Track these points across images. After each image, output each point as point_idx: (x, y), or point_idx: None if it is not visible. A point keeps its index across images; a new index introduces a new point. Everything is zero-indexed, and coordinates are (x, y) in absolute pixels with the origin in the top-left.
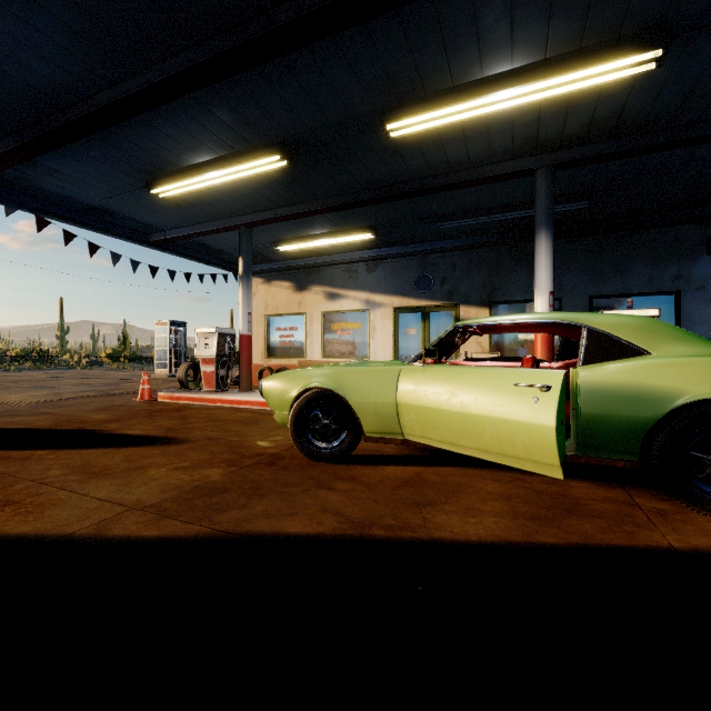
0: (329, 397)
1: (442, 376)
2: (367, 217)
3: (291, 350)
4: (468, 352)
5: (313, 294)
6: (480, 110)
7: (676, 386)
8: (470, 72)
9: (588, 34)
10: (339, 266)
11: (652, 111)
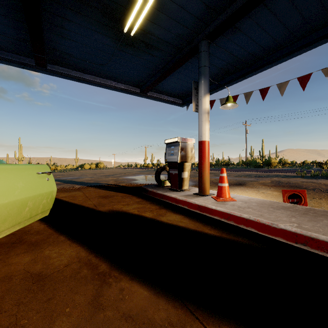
0: None
1: None
2: None
3: None
4: None
5: None
6: None
7: None
8: None
9: None
10: None
11: None
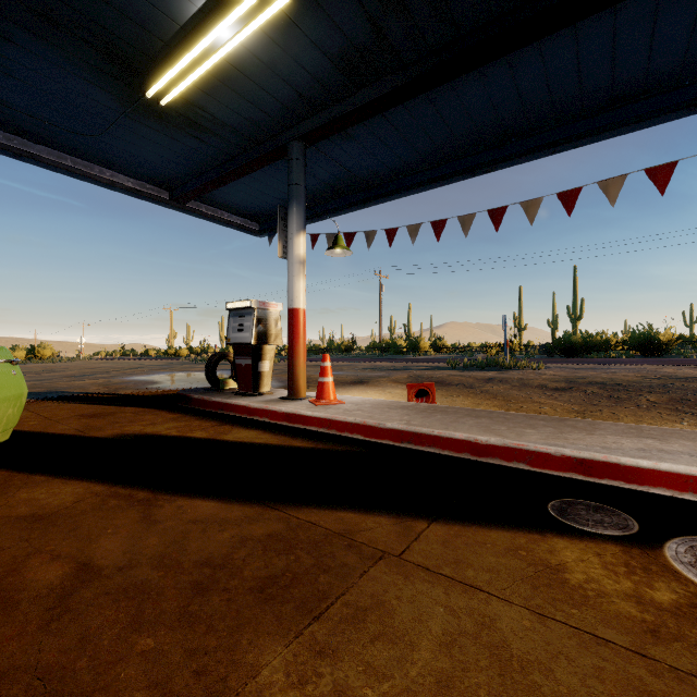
0: None
1: None
2: None
3: None
4: None
5: None
6: None
7: None
8: None
9: None
10: None
11: None
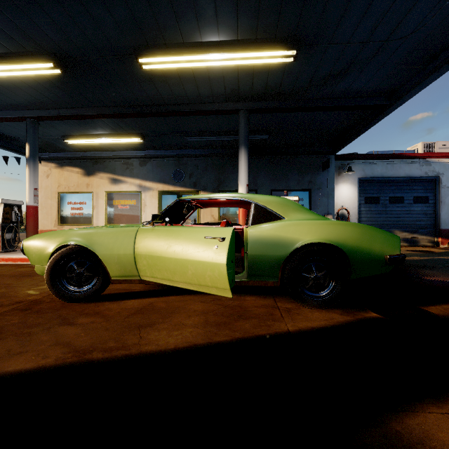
0: (82, 251)
1: (164, 233)
2: (136, 126)
3: (81, 219)
4: (206, 221)
5: (99, 179)
6: (202, 63)
7: (295, 236)
8: (193, 35)
9: (259, 31)
10: (119, 159)
11: (295, 88)
